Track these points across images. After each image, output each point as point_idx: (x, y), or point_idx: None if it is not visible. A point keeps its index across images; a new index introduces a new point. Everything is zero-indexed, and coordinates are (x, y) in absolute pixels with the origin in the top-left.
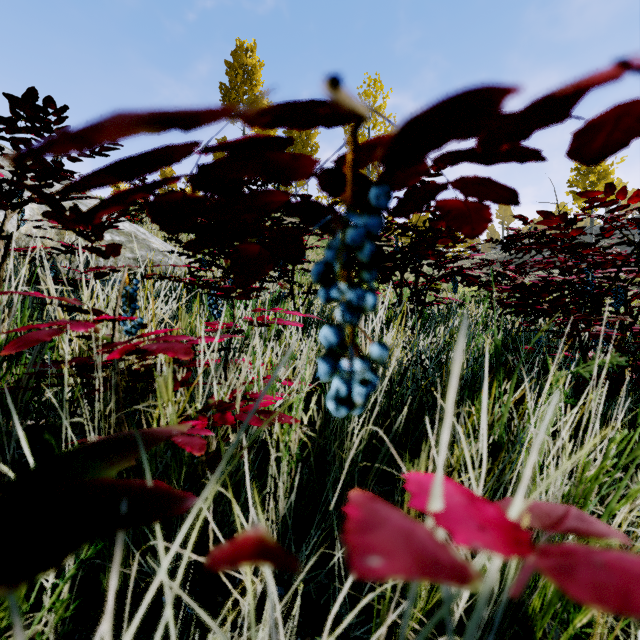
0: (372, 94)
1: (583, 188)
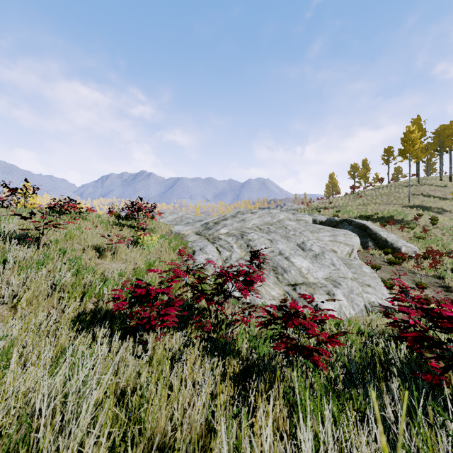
0: None
1: None
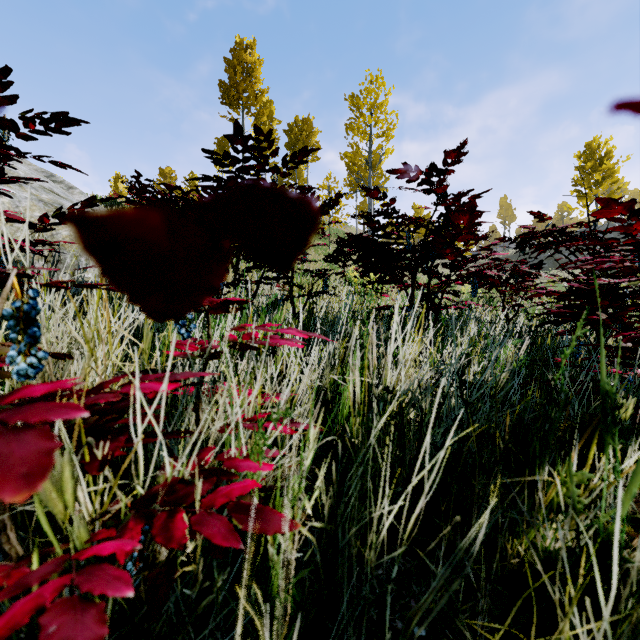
0: (374, 91)
1: (588, 187)
